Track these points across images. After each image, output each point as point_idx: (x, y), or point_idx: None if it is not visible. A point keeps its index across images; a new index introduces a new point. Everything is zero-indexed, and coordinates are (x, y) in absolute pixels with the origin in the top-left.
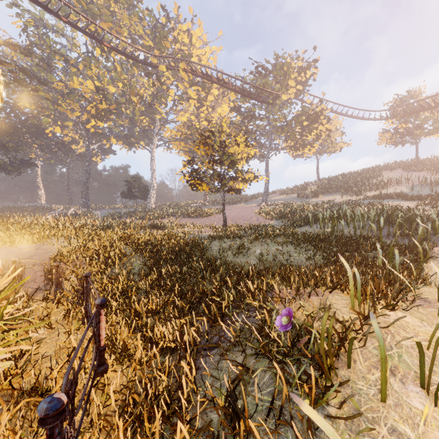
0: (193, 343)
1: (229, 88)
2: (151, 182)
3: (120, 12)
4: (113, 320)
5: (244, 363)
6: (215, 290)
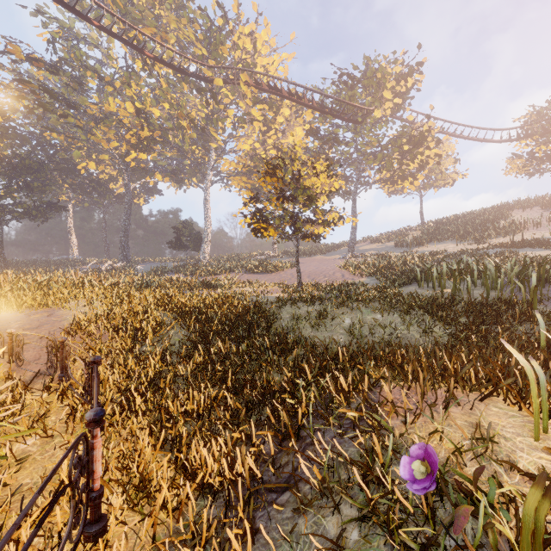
0: (249, 482)
1: (304, 104)
2: (205, 229)
3: (166, 15)
4: (134, 427)
5: (341, 545)
6: (286, 384)
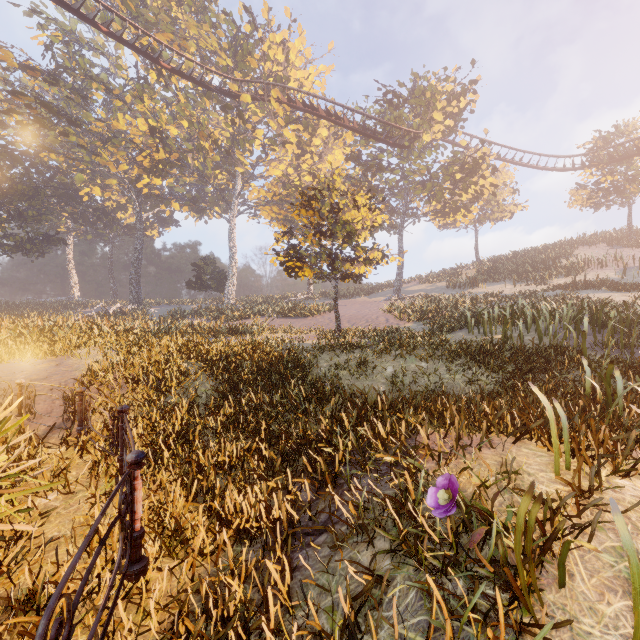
0: (287, 524)
1: (344, 126)
2: (230, 266)
3: (185, 19)
4: (163, 480)
5: (373, 569)
6: (323, 433)
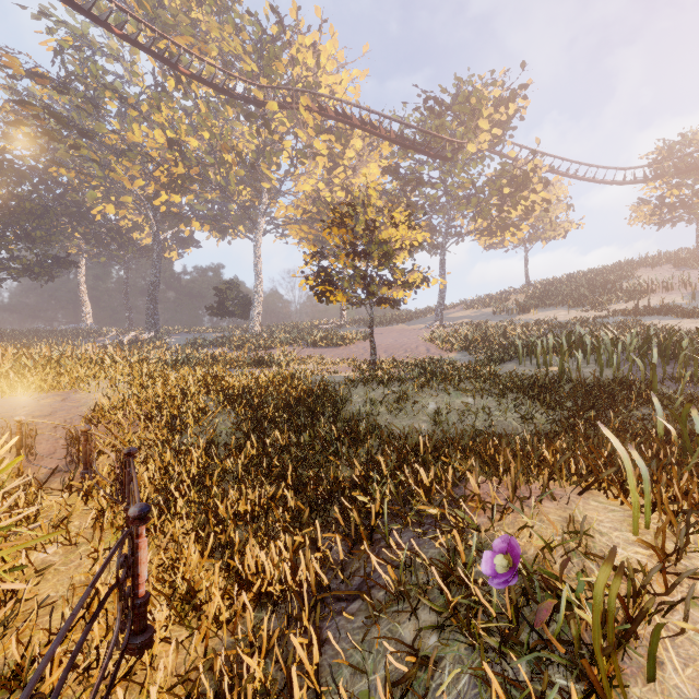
0: (315, 588)
1: (380, 136)
2: (256, 291)
3: (206, 20)
4: (176, 532)
5: (417, 648)
6: (357, 480)
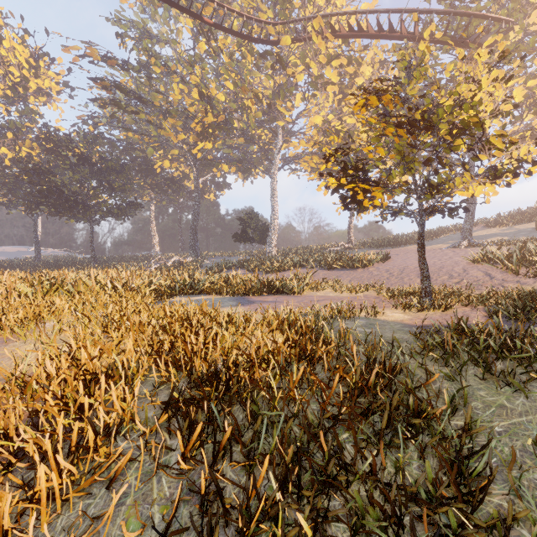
0: None
1: (401, 37)
2: (272, 219)
3: None
4: None
5: None
6: None
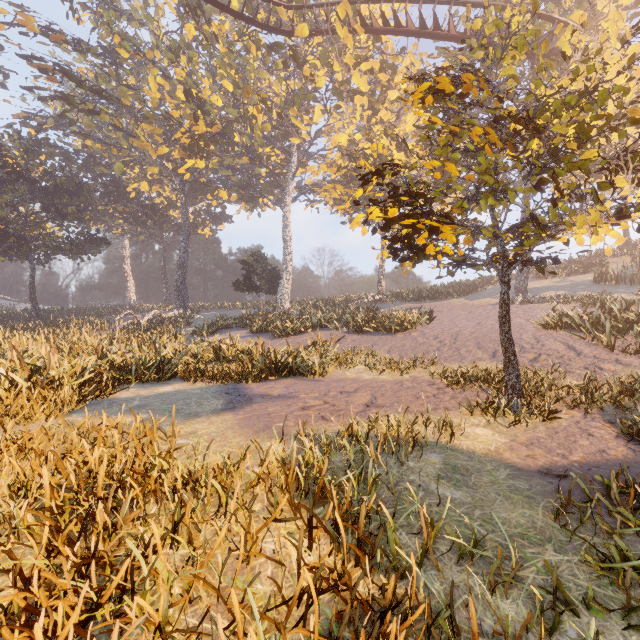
0: None
1: (448, 37)
2: (284, 262)
3: None
4: None
5: None
6: None
